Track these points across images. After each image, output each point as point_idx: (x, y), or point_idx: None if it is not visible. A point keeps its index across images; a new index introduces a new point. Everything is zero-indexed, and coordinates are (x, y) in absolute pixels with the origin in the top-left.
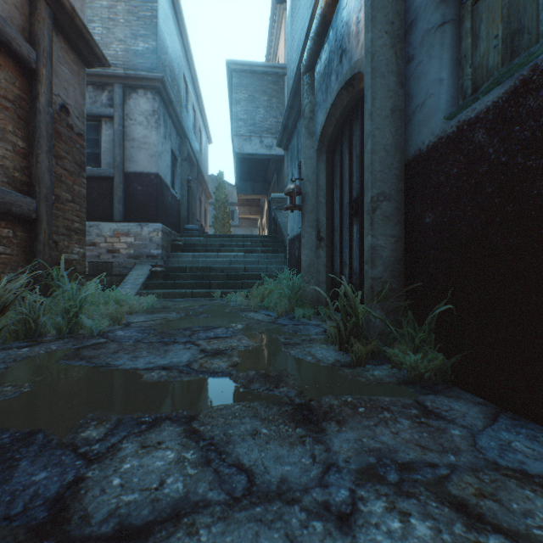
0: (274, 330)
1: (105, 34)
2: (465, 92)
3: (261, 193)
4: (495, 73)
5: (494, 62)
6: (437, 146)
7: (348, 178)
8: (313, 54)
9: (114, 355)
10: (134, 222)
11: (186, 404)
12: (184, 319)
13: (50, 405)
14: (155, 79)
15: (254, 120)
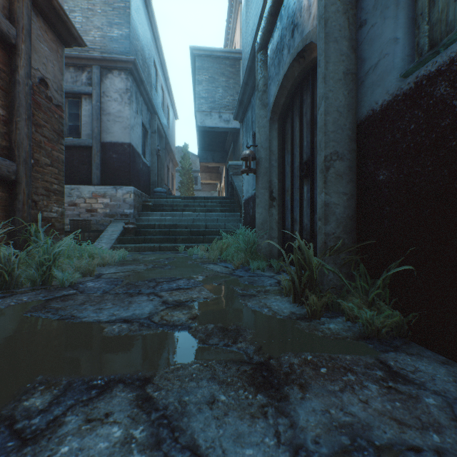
0: (231, 281)
1: (85, 22)
2: (421, 49)
3: (220, 161)
4: (456, 26)
5: (455, 15)
6: (392, 104)
7: (298, 143)
8: (266, 33)
9: (81, 306)
10: (110, 185)
11: (142, 362)
12: (150, 271)
13: (1, 364)
14: (128, 61)
15: (213, 98)
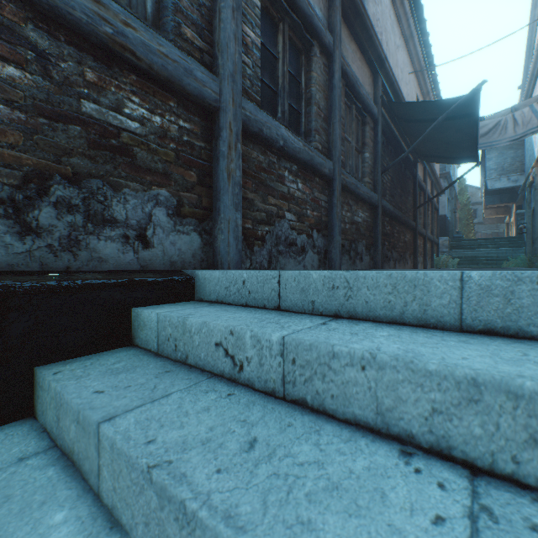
0: None
1: None
2: None
3: (508, 201)
4: None
5: None
6: None
7: None
8: (529, 185)
9: None
10: None
11: None
12: None
13: None
14: (445, 173)
15: (501, 167)
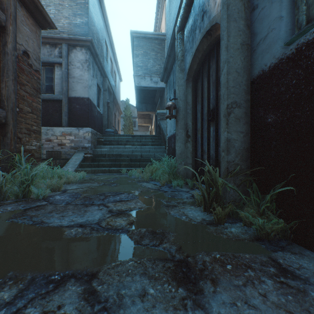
0: (159, 195)
1: (57, 13)
2: (300, 24)
3: (151, 110)
4: None
5: None
6: (278, 65)
7: (206, 96)
8: (184, 19)
9: (49, 214)
10: (74, 127)
11: (91, 260)
12: (101, 187)
13: None
14: (87, 40)
15: (146, 66)
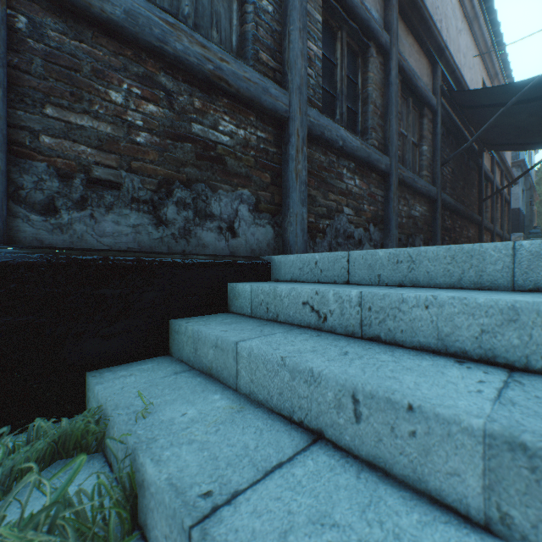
0: None
1: None
2: None
3: None
4: None
5: None
6: None
7: None
8: None
9: None
10: None
11: None
12: None
13: None
14: (518, 161)
15: None
